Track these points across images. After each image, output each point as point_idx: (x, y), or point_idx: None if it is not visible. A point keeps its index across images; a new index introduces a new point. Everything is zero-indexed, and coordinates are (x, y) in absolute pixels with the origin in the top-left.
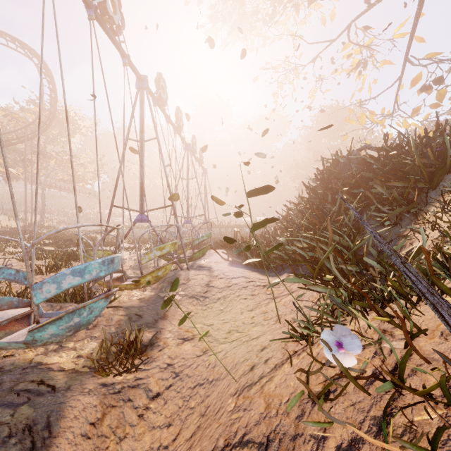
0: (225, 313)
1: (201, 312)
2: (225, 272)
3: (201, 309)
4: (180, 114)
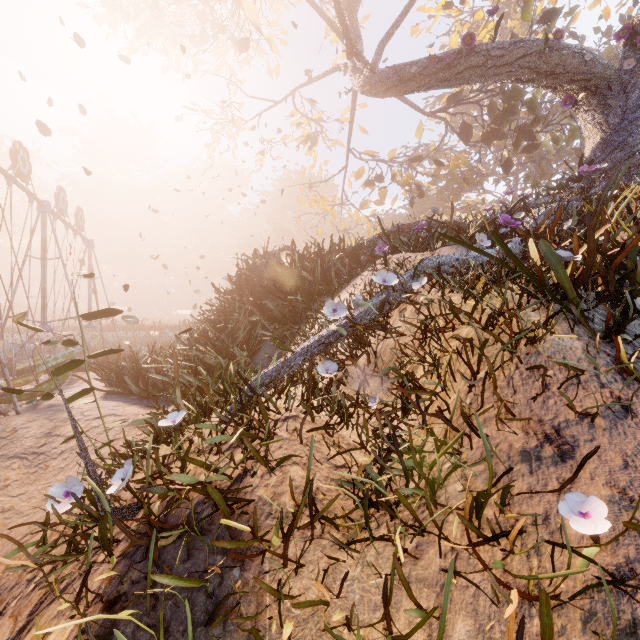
0: (65, 472)
1: (27, 477)
2: (85, 411)
3: (26, 473)
4: (22, 154)
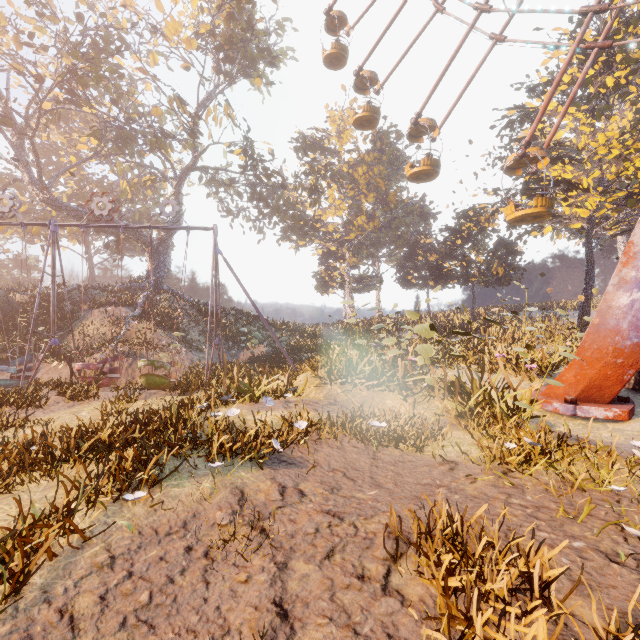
0: None
1: None
2: None
3: None
4: None
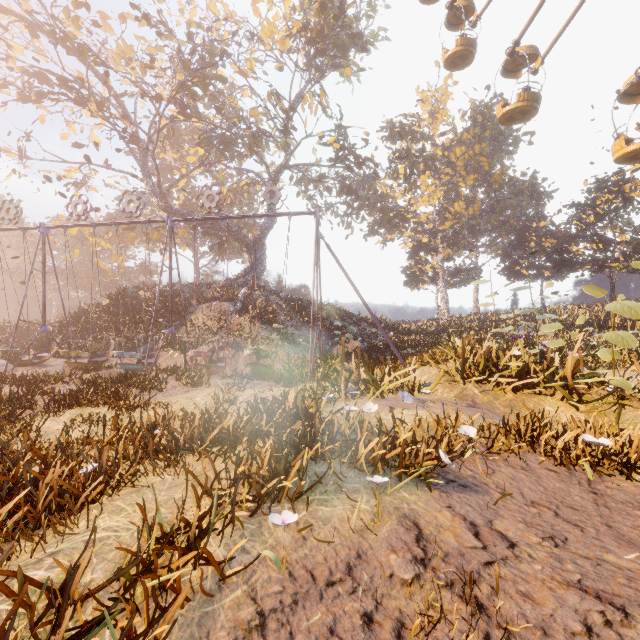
0: None
1: None
2: None
3: None
4: None
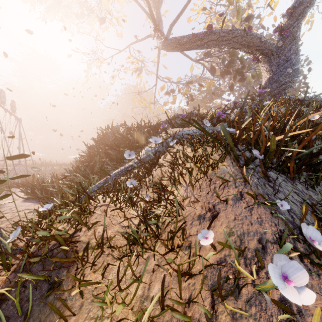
0: None
1: None
2: (12, 208)
3: None
4: None
